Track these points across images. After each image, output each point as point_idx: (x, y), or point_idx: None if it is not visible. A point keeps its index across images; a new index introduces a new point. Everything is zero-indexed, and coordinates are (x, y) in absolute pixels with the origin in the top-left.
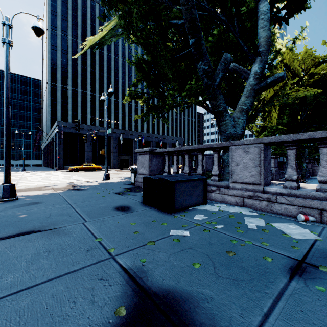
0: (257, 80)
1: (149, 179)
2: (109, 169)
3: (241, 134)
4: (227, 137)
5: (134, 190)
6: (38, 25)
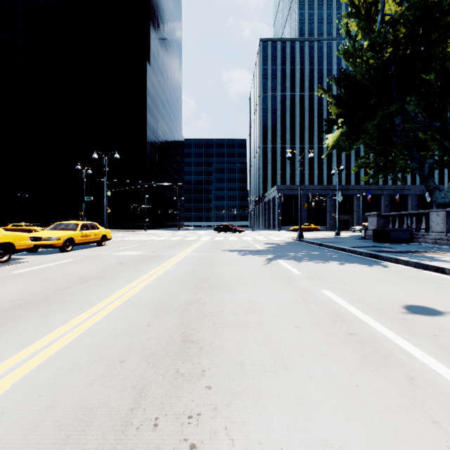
0: None
1: (377, 229)
2: (326, 230)
3: None
4: (437, 205)
5: (366, 239)
6: (312, 155)
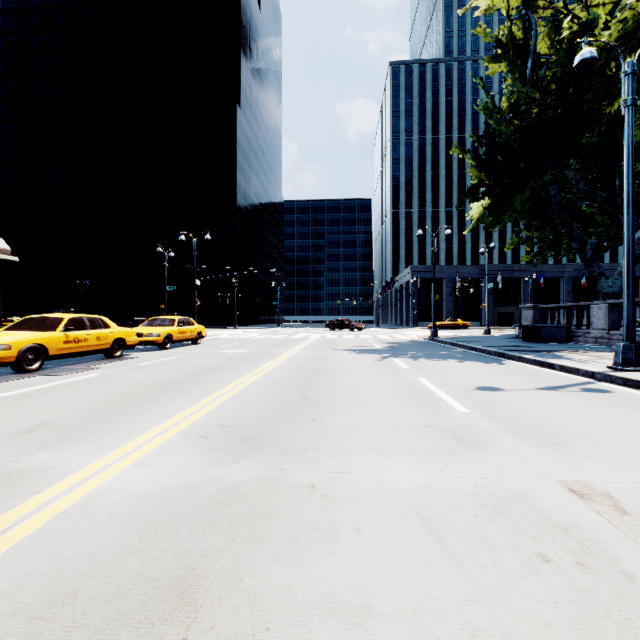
0: (638, 245)
1: (526, 326)
2: (479, 328)
3: (619, 293)
4: (603, 296)
5: (517, 338)
6: (449, 232)
